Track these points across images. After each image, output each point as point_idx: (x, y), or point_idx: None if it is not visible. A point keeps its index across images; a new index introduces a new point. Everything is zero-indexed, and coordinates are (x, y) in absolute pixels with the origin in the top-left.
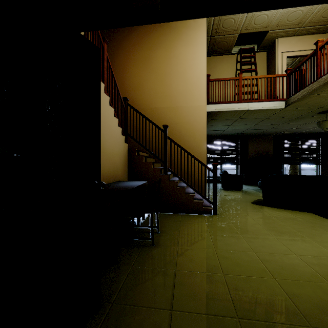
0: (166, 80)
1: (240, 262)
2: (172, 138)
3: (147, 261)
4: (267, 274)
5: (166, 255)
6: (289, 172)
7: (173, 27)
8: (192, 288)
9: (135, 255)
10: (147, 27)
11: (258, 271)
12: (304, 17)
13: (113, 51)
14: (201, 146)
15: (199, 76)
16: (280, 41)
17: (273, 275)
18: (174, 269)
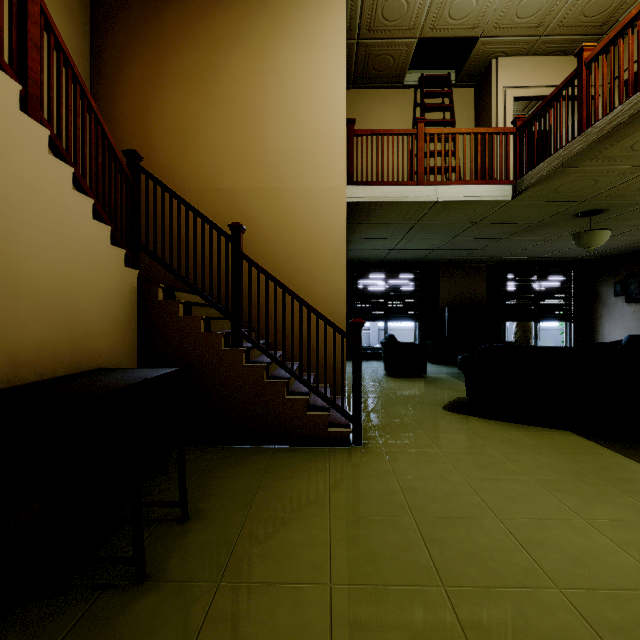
0: (253, 124)
1: None
2: (267, 260)
3: None
4: None
5: (163, 633)
6: (515, 336)
7: (270, 2)
8: None
9: None
10: None
11: None
12: (549, 12)
13: (123, 47)
14: (333, 281)
15: (330, 120)
16: (500, 64)
17: None
18: None
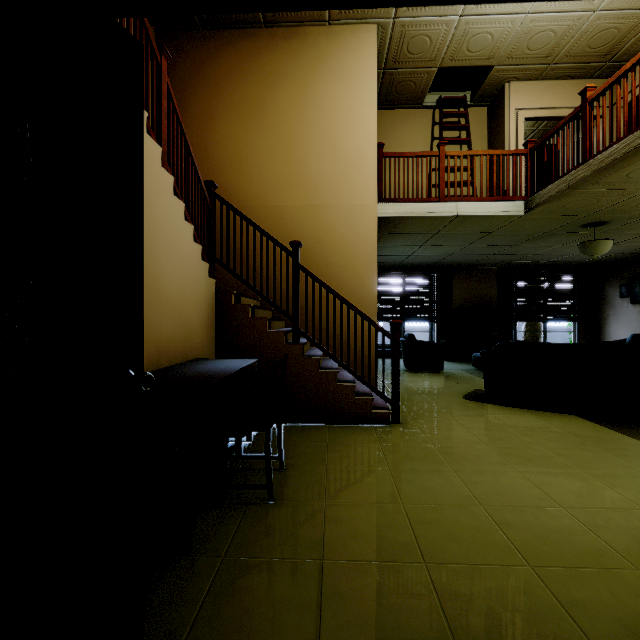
0: (296, 150)
1: (456, 532)
2: (308, 268)
3: (258, 542)
4: (515, 556)
5: (301, 525)
6: (525, 336)
7: (311, 43)
8: (362, 604)
9: (231, 528)
10: (258, 39)
11: (495, 552)
12: (557, 45)
13: (183, 84)
14: (366, 287)
15: (363, 146)
16: (513, 88)
17: (526, 558)
18: (319, 559)
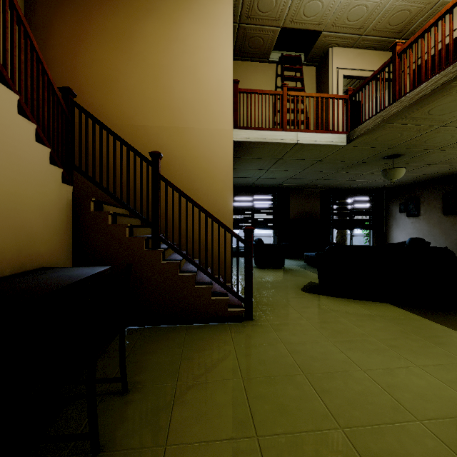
0: (163, 78)
1: None
2: (174, 182)
3: None
4: None
5: None
6: (336, 239)
7: None
8: None
9: None
10: None
11: None
12: (368, 19)
13: (54, 6)
14: (224, 199)
15: (221, 79)
16: (335, 52)
17: None
18: None
